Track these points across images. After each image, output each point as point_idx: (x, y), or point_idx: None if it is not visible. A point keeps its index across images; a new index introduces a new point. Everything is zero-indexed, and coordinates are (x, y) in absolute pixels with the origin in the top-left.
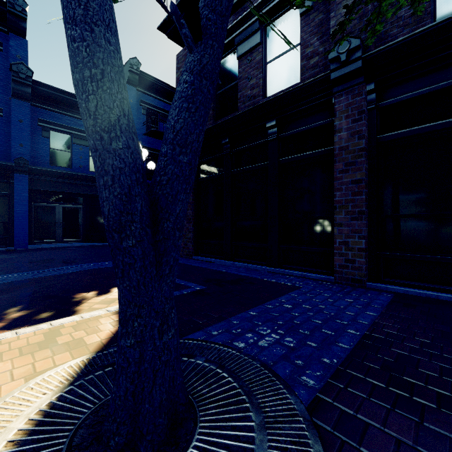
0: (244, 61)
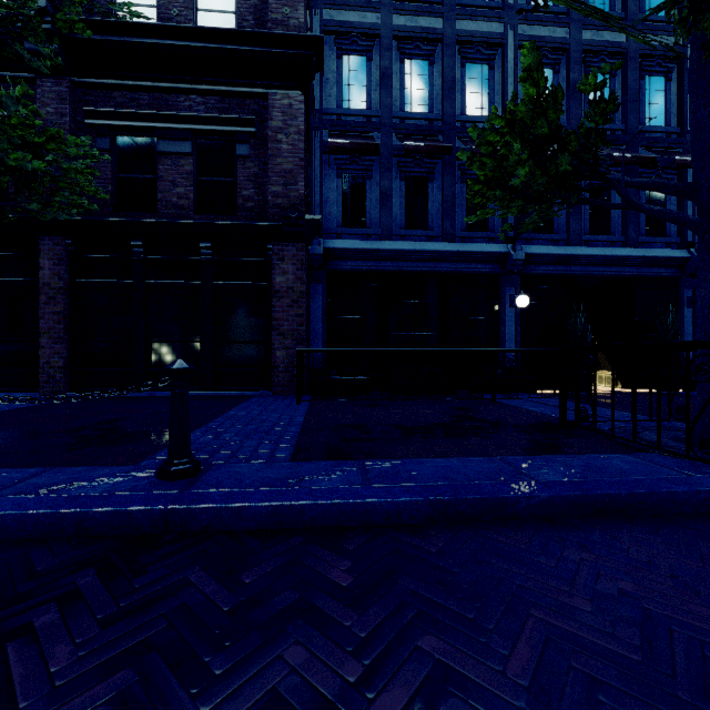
0: None
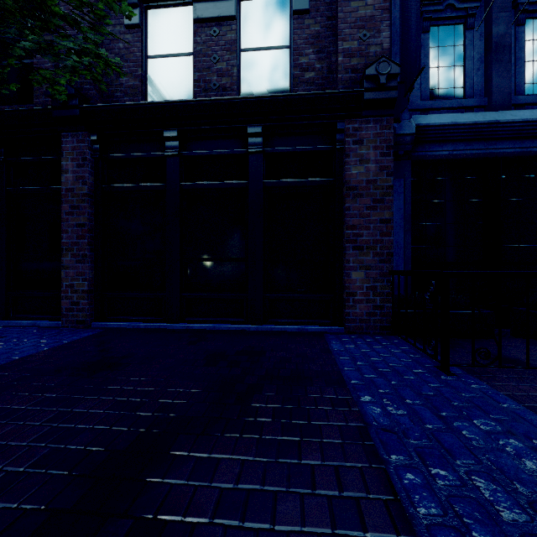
0: None
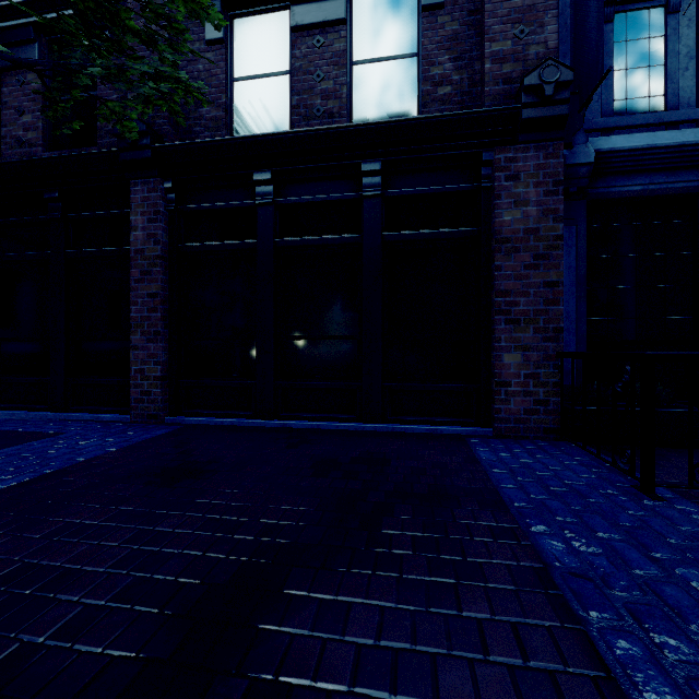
0: (12, 79)
